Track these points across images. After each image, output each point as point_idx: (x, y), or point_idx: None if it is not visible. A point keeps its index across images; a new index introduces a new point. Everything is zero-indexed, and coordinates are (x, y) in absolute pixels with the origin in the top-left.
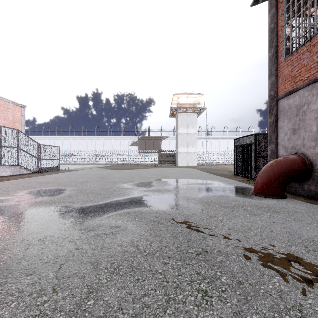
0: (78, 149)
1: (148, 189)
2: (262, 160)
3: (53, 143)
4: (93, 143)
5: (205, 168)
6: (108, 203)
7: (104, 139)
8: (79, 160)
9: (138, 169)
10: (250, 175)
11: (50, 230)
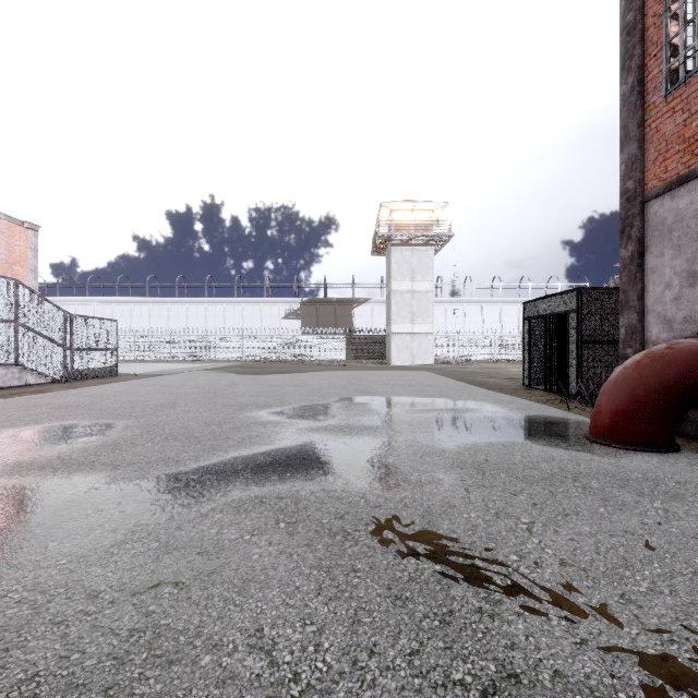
0: (168, 327)
1: (320, 424)
2: (594, 351)
3: (111, 313)
4: (200, 313)
5: (453, 369)
6: (210, 468)
7: (224, 306)
8: (169, 351)
9: (300, 373)
10: (565, 387)
11: (8, 572)
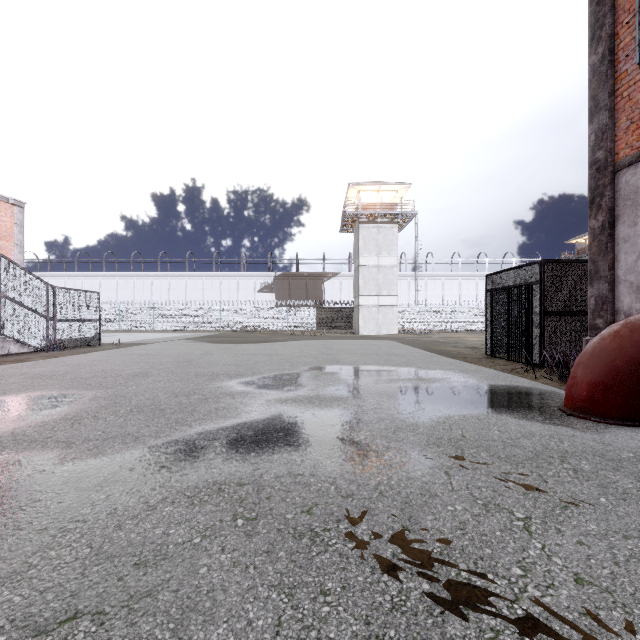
0: (151, 299)
1: (289, 394)
2: (556, 322)
3: (98, 287)
4: (181, 287)
5: (416, 339)
6: (169, 446)
7: (203, 280)
8: (152, 322)
9: (273, 342)
10: (529, 356)
11: None
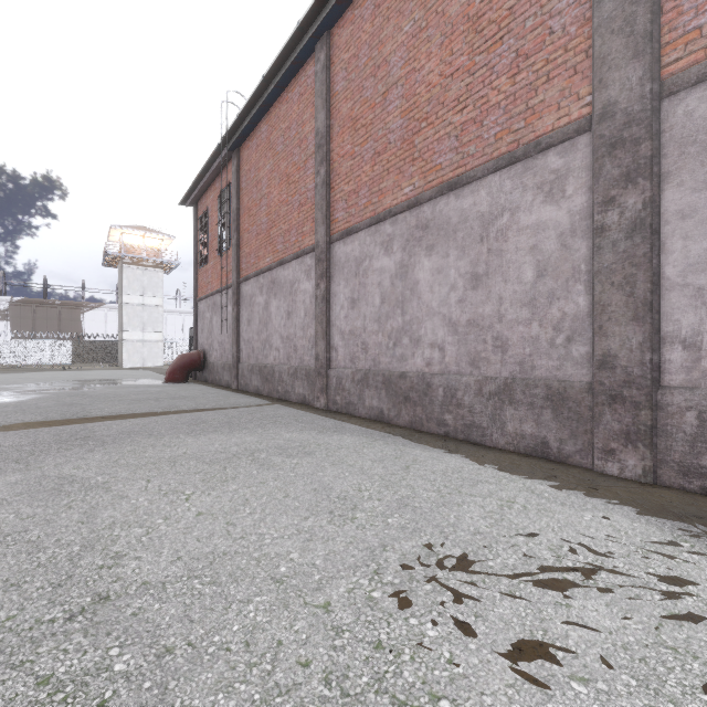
0: None
1: (48, 386)
2: None
3: None
4: None
5: None
6: (1, 393)
7: None
8: None
9: (20, 373)
10: None
11: None
